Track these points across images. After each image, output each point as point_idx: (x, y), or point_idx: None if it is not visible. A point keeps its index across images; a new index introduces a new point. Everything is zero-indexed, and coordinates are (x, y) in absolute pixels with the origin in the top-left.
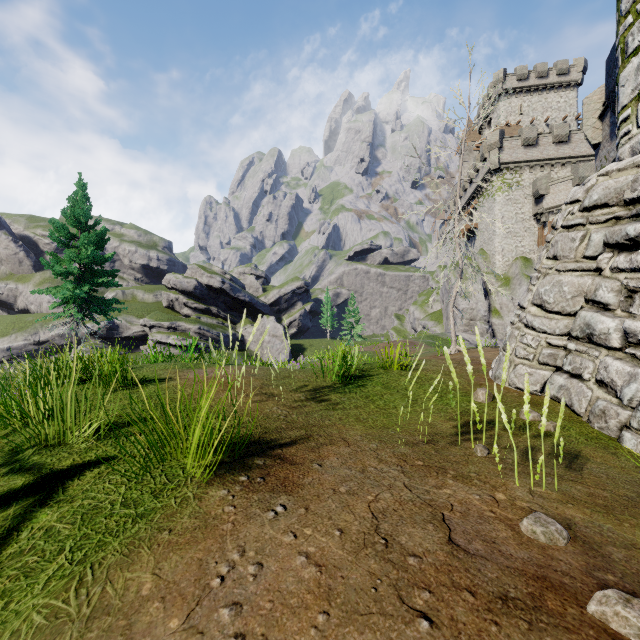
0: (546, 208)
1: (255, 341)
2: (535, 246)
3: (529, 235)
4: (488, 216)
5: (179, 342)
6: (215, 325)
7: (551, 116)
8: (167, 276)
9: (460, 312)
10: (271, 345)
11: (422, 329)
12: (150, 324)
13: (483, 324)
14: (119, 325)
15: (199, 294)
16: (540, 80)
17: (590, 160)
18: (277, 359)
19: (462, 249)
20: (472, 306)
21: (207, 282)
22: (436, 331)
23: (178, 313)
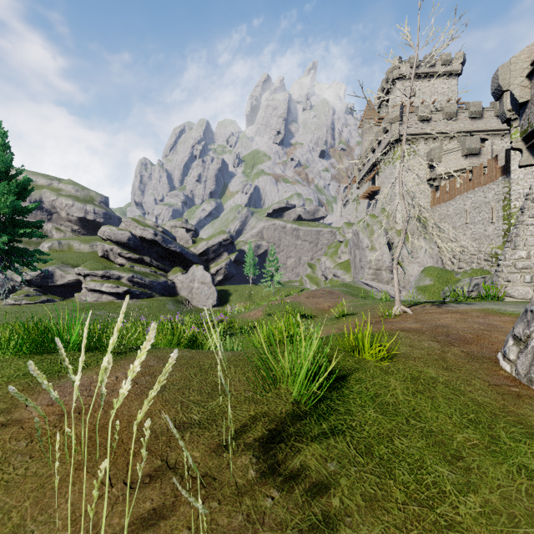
0: (439, 174)
1: (185, 287)
2: (429, 206)
3: (424, 197)
4: (389, 180)
5: (113, 289)
6: (148, 273)
7: (437, 99)
8: (102, 228)
9: (402, 269)
10: (200, 291)
11: (332, 277)
12: (84, 273)
13: (388, 273)
14: (53, 274)
15: (133, 245)
16: (429, 68)
17: (473, 135)
18: (205, 303)
19: (365, 208)
20: (378, 258)
21: (140, 234)
22: (345, 279)
23: (113, 262)
